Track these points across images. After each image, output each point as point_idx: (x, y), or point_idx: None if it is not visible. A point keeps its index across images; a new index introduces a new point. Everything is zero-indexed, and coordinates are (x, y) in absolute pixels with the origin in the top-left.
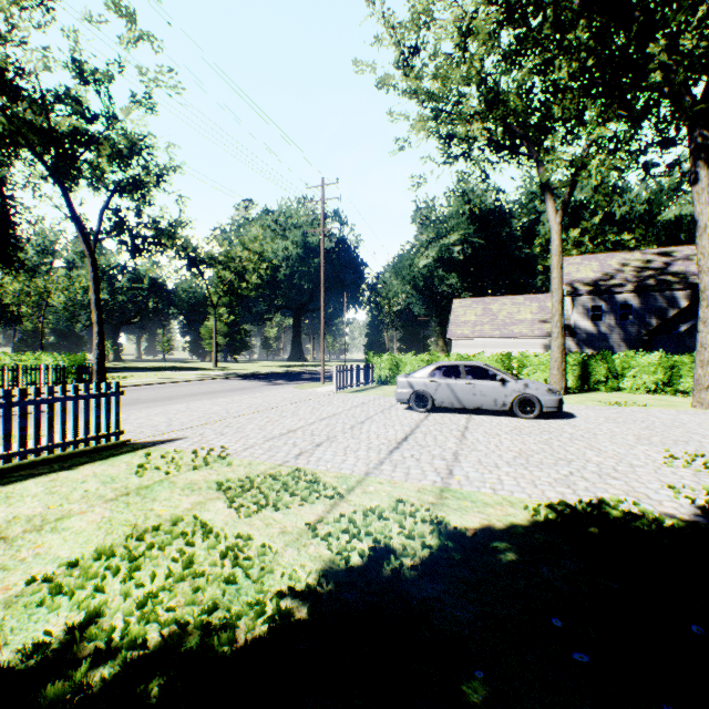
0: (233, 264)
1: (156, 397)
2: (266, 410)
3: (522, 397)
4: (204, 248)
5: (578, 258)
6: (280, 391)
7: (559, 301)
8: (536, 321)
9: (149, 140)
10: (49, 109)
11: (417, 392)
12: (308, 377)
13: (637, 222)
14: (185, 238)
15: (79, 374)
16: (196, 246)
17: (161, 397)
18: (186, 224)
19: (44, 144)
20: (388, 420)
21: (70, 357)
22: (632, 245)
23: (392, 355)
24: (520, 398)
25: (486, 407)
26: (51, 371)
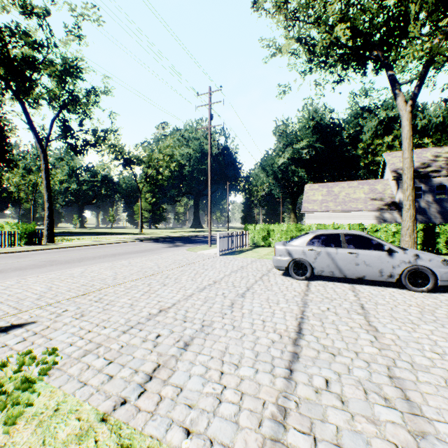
0: (152, 163)
1: (72, 258)
2: (152, 275)
3: (412, 268)
4: (134, 153)
5: (400, 153)
6: (175, 253)
7: (411, 178)
8: (368, 199)
9: (79, 62)
10: (2, 37)
11: (295, 260)
12: (200, 240)
13: (434, 130)
14: (119, 145)
15: (29, 239)
16: (129, 151)
17: (75, 258)
18: (115, 131)
19: (2, 66)
20: (269, 292)
21: (23, 225)
22: (430, 146)
23: (263, 224)
24: (410, 269)
25: (370, 277)
26: (7, 236)
